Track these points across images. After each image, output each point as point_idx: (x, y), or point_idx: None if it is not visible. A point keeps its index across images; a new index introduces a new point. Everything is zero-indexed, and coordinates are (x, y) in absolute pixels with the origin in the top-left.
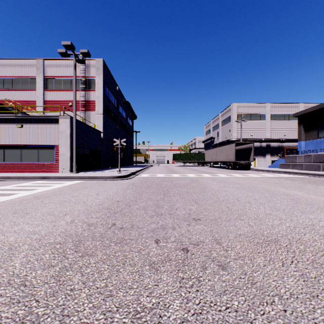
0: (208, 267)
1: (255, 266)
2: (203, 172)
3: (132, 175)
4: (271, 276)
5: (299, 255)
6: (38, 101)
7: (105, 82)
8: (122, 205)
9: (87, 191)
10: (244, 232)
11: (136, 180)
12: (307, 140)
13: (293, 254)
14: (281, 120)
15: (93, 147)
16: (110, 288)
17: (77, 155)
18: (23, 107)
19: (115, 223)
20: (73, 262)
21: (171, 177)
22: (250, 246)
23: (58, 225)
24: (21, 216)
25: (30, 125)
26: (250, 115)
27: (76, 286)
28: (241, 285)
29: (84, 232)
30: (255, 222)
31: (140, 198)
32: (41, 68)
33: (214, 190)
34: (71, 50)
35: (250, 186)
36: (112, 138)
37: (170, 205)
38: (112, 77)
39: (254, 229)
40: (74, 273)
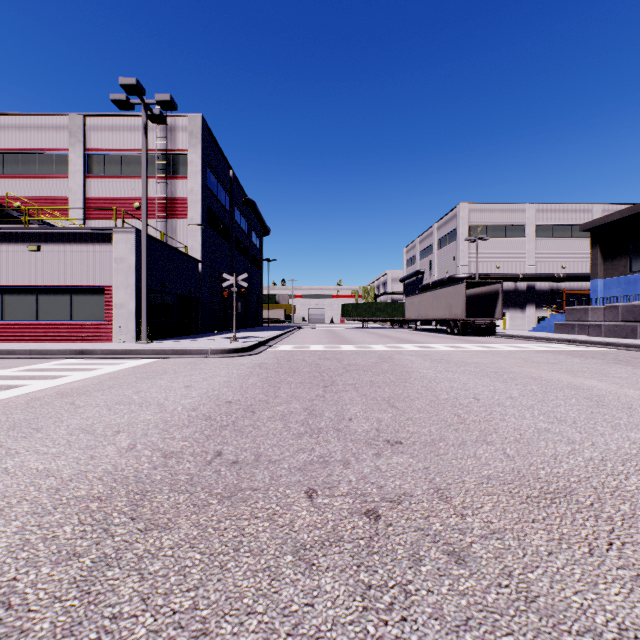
0: (424, 556)
1: (531, 555)
2: (402, 341)
3: (260, 348)
4: (569, 581)
5: (624, 528)
6: (72, 199)
7: (207, 161)
8: (238, 411)
9: (168, 380)
10: (497, 471)
11: (268, 357)
12: (608, 277)
13: (609, 524)
14: (556, 238)
15: (182, 290)
16: (202, 612)
17: (150, 307)
18: (43, 210)
19: (222, 450)
20: (124, 545)
21: (338, 352)
22: (514, 506)
23: (100, 455)
24: (24, 436)
25: (55, 246)
26: (495, 228)
27: (125, 608)
28: (504, 604)
29: (154, 471)
30: (519, 449)
31: (276, 396)
32: (78, 133)
33: (426, 378)
34: (138, 96)
35: (499, 370)
36: (221, 274)
37: (338, 410)
38: (221, 151)
39: (517, 465)
40: (123, 572)
